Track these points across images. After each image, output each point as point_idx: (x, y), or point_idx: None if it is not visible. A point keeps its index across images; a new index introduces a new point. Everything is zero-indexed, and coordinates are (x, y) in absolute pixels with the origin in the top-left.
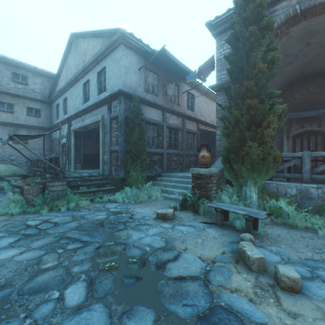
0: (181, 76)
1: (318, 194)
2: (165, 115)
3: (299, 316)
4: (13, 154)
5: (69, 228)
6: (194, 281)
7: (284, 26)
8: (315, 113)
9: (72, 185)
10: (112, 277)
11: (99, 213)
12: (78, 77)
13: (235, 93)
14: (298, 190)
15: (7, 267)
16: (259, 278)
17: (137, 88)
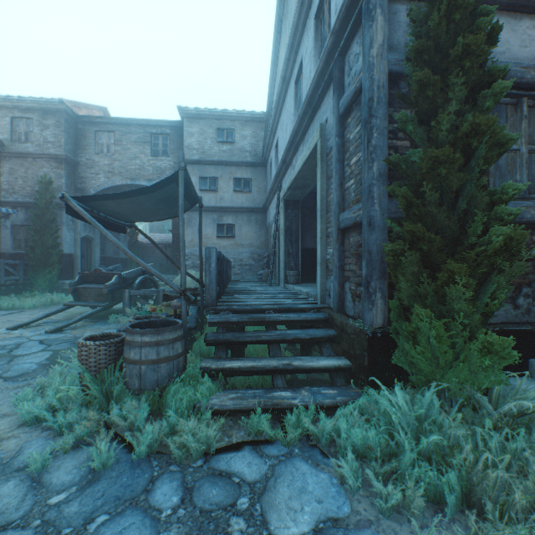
0: None
1: None
2: None
3: None
4: None
5: None
6: None
7: None
8: None
9: (208, 338)
10: None
11: None
12: (286, 76)
13: None
14: None
15: None
16: None
17: None
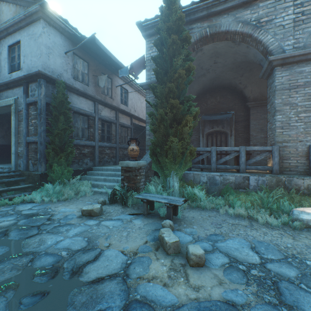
0: (115, 69)
1: (221, 180)
2: (97, 107)
3: (202, 288)
4: None
5: None
6: (113, 279)
7: (199, 43)
8: (220, 117)
9: None
10: (5, 302)
11: (4, 218)
12: None
13: (161, 92)
14: (208, 178)
15: None
16: (174, 260)
17: (63, 73)
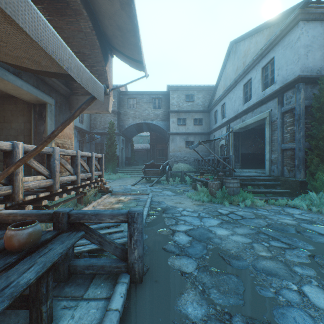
0: None
1: None
2: None
3: None
4: (185, 155)
5: (259, 224)
6: None
7: None
8: None
9: (242, 183)
10: None
11: (281, 216)
12: (237, 81)
13: None
14: None
15: (229, 242)
16: None
17: (322, 66)
